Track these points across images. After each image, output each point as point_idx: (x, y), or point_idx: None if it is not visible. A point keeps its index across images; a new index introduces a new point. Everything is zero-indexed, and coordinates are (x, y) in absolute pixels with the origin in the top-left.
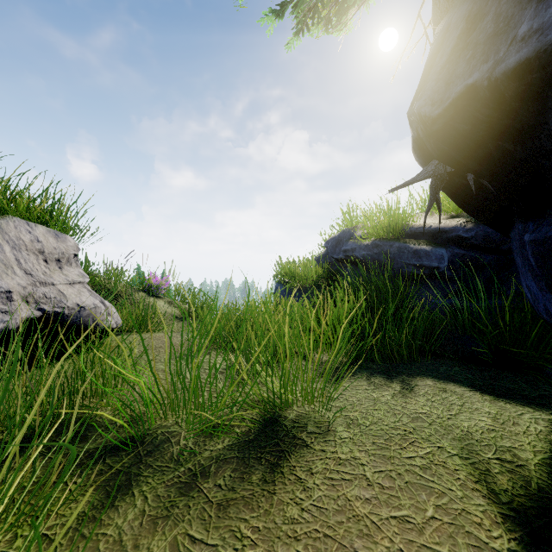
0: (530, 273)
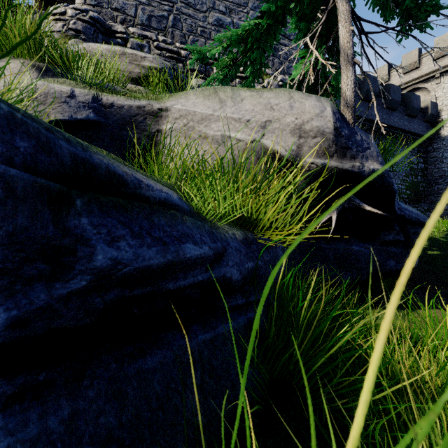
0: (323, 262)
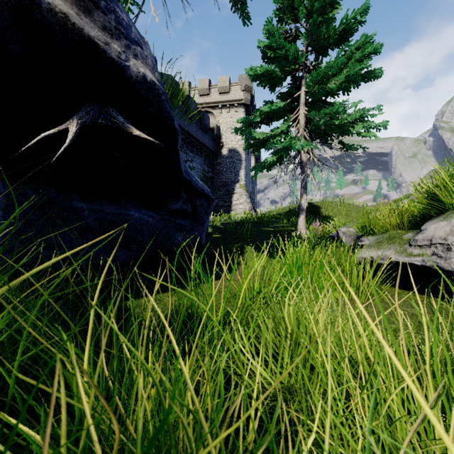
0: (78, 232)
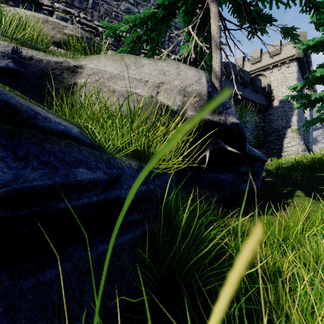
0: (201, 187)
